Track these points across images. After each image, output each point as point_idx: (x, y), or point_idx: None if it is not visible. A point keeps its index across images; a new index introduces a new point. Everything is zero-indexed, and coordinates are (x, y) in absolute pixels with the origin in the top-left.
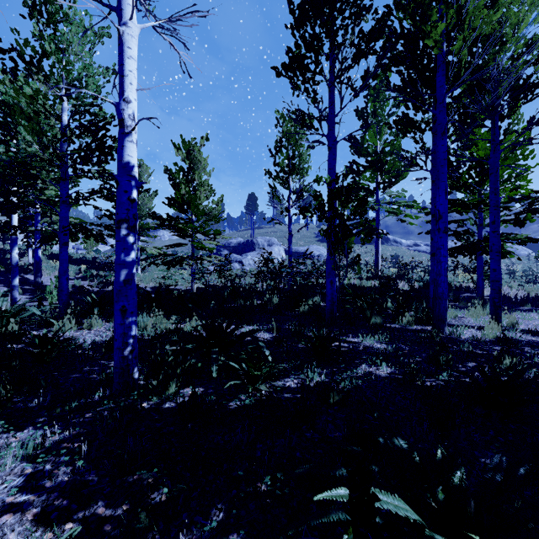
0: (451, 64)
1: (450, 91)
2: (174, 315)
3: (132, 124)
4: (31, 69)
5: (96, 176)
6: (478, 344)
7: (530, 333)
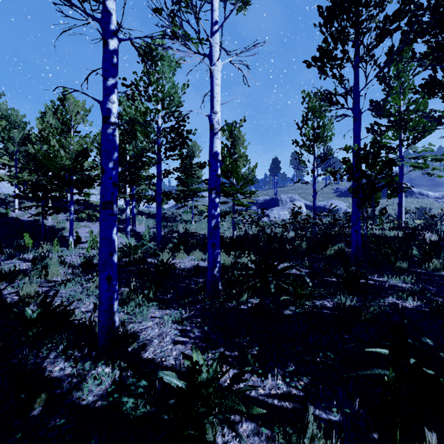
0: None
1: None
2: (229, 253)
3: (218, 127)
4: (141, 94)
5: (178, 158)
6: None
7: None
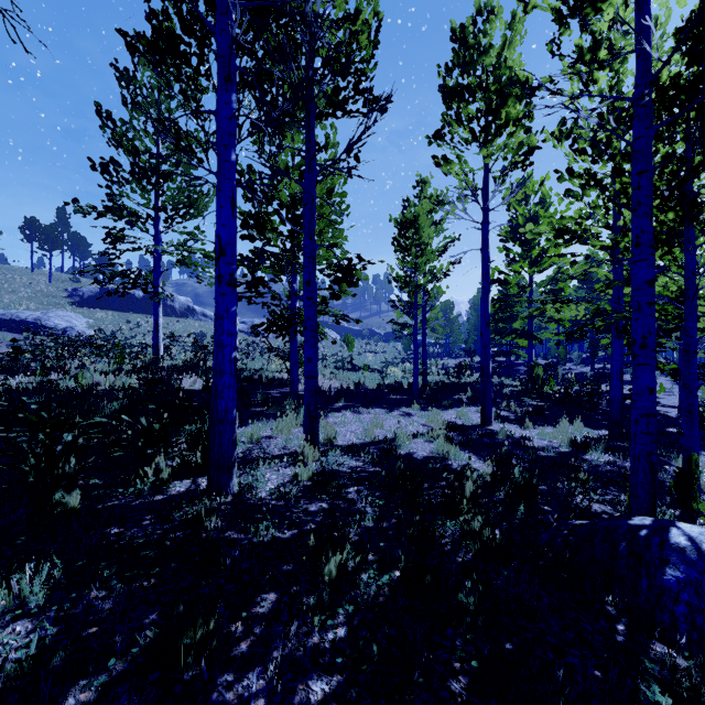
0: None
1: (243, 3)
2: None
3: None
4: None
5: None
6: (287, 505)
7: (350, 452)
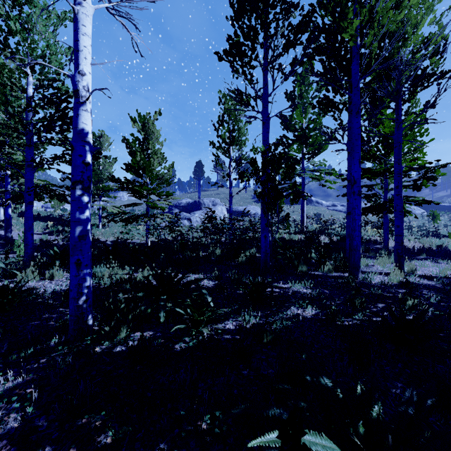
0: (364, 54)
1: (363, 77)
2: (129, 265)
3: (87, 94)
4: None
5: (59, 143)
6: (386, 287)
7: (426, 277)
